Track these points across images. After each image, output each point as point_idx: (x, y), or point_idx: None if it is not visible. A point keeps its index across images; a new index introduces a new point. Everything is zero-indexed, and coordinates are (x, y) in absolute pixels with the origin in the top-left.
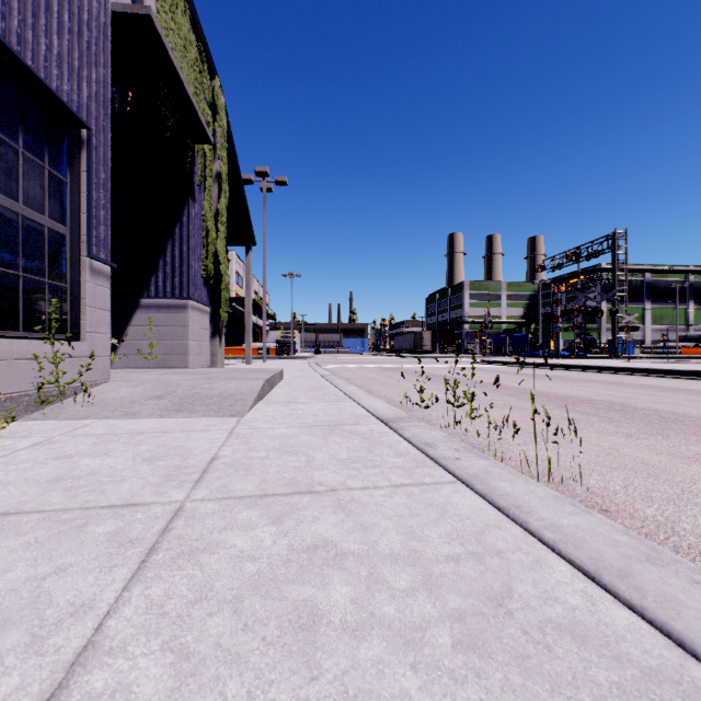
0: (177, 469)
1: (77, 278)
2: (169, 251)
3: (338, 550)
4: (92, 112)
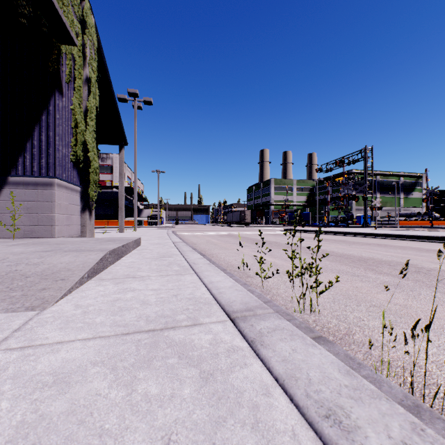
0: None
1: None
2: (36, 135)
3: None
4: None
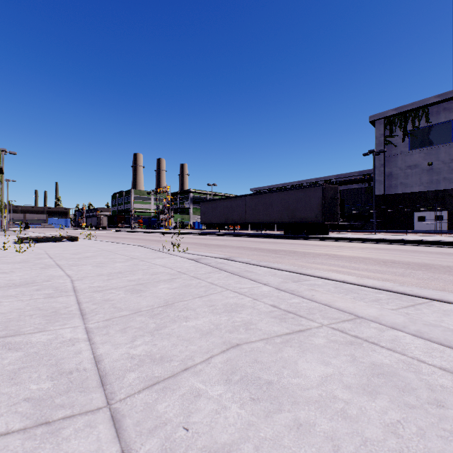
0: None
1: None
2: None
3: None
4: None
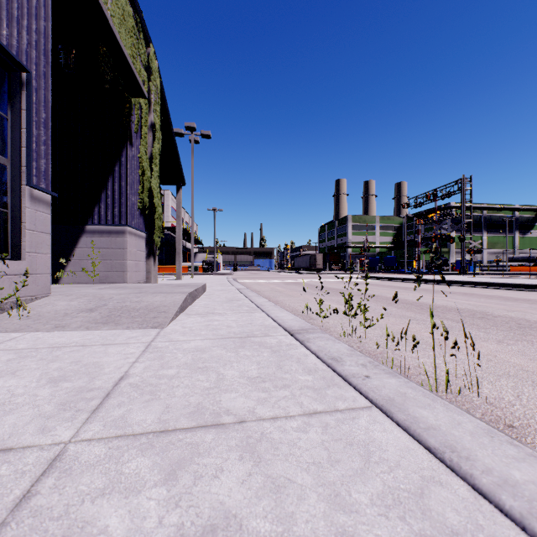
0: (79, 393)
1: (17, 204)
2: (110, 186)
3: (244, 536)
4: (32, 58)
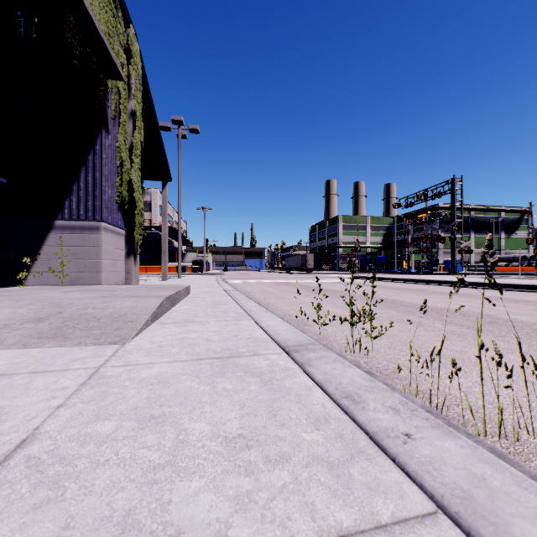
0: None
1: None
2: (82, 177)
3: None
4: None
